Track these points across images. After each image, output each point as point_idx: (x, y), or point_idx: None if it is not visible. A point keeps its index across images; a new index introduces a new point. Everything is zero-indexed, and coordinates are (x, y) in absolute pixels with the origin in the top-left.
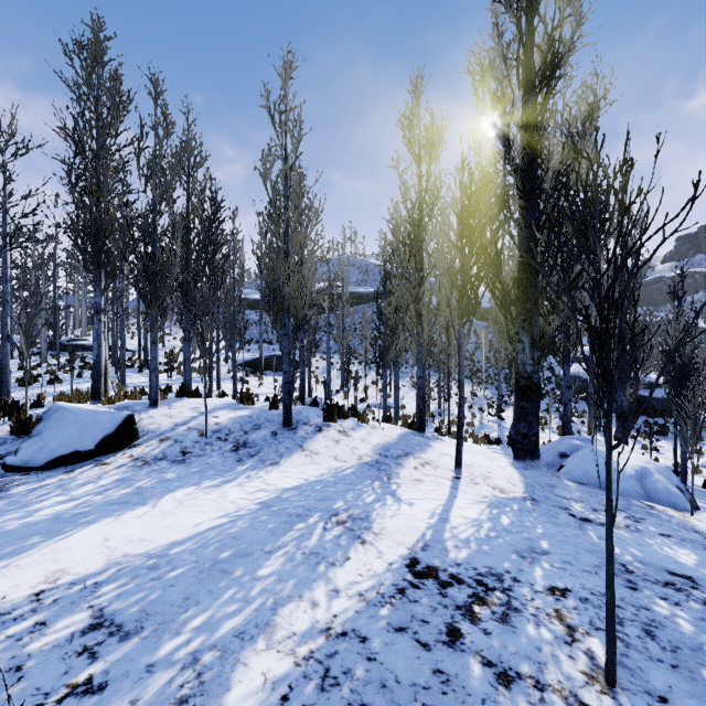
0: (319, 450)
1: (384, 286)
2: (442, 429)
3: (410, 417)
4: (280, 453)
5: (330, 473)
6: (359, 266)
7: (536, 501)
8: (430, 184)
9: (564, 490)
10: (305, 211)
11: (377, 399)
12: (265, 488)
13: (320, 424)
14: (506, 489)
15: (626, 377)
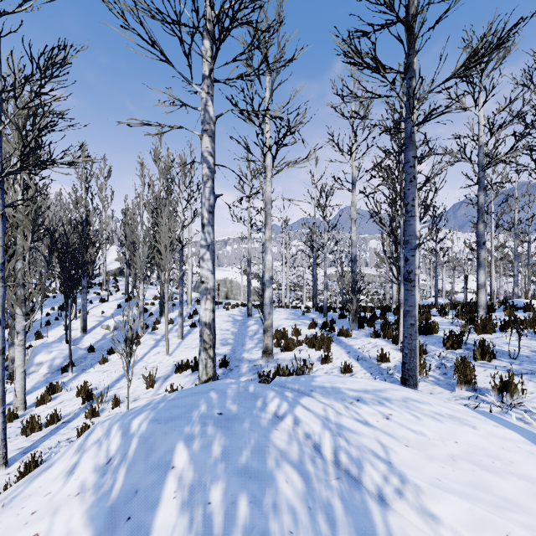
0: None
1: None
2: None
3: None
4: None
5: None
6: None
7: None
8: None
9: None
10: None
11: None
12: None
13: None
14: None
15: None
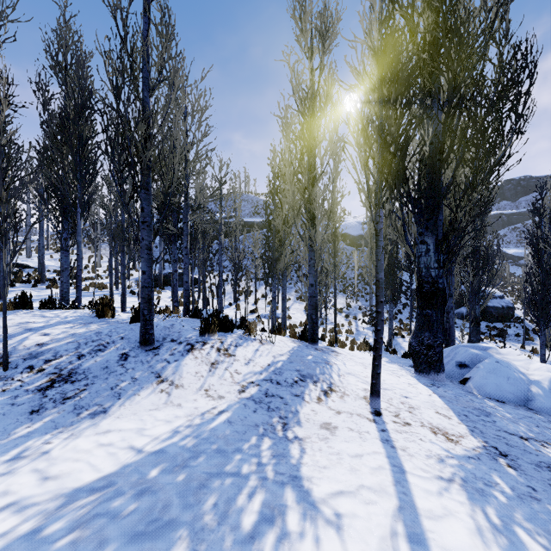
0: (184, 380)
1: (273, 198)
2: (326, 337)
3: (296, 326)
4: (119, 391)
5: (190, 427)
6: (251, 201)
7: (507, 456)
8: (321, 85)
9: (503, 419)
10: (167, 50)
11: (266, 311)
12: (26, 494)
13: (193, 340)
14: (447, 429)
15: (479, 289)
